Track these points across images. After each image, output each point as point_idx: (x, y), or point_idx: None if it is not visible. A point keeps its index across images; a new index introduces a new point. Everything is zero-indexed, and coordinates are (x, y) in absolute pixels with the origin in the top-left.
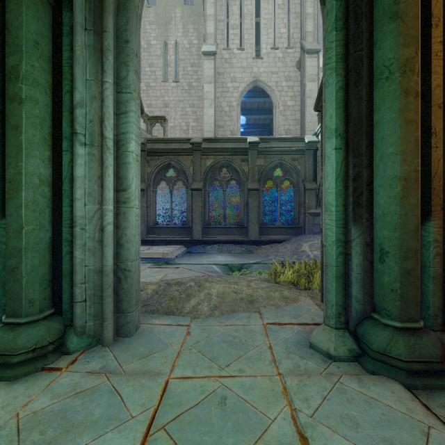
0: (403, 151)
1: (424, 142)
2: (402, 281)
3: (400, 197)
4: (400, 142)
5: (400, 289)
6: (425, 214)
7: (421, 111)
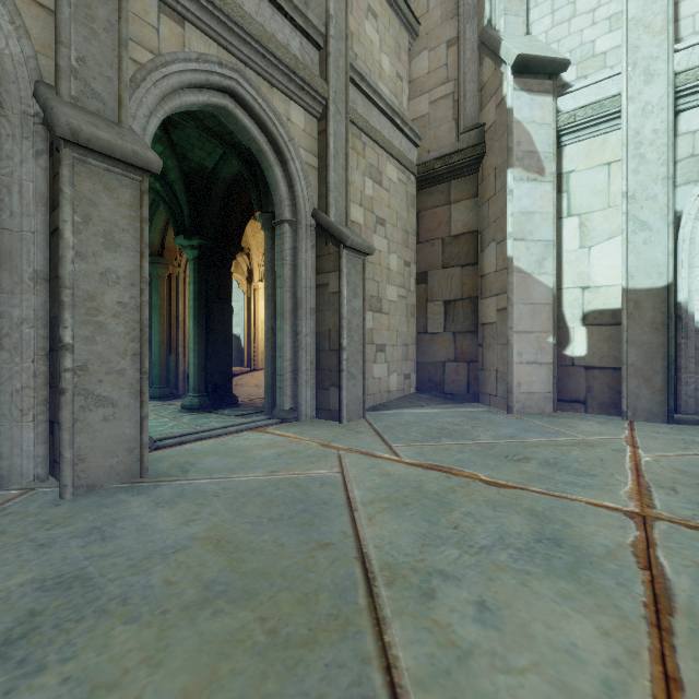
0: (160, 333)
1: (171, 328)
2: (160, 373)
3: (159, 347)
4: (159, 330)
5: (159, 376)
6: (171, 352)
7: (170, 317)
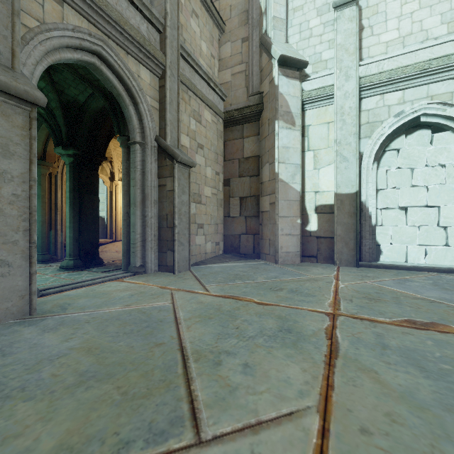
0: (42, 215)
1: (51, 211)
2: (42, 244)
3: (42, 225)
4: (42, 213)
5: (42, 246)
6: (51, 229)
7: (50, 204)
